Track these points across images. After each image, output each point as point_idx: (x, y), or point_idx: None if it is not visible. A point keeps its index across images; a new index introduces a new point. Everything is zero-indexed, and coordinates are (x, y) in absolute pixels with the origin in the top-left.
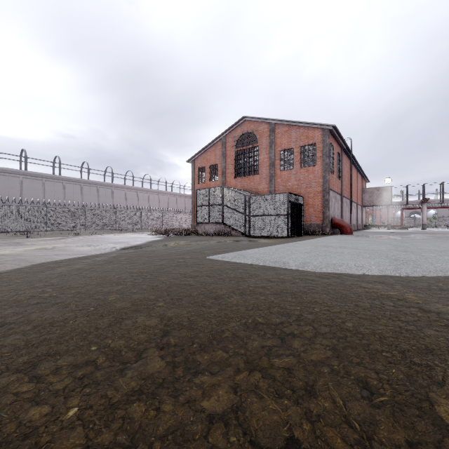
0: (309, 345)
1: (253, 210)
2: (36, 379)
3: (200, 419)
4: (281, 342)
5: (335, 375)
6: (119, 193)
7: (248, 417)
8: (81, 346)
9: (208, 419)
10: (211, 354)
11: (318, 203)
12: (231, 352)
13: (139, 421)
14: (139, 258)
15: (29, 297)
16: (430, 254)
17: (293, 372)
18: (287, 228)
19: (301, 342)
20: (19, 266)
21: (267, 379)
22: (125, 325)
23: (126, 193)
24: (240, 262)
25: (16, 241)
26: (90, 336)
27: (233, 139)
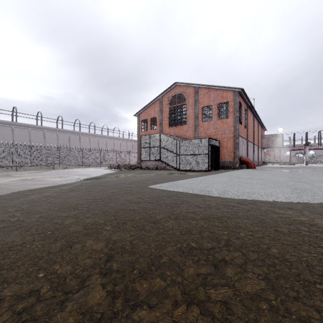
0: (242, 274)
1: (182, 150)
2: None
3: None
4: (215, 269)
5: (275, 314)
6: (85, 138)
7: None
8: (30, 272)
9: None
10: (150, 282)
11: (230, 145)
12: (169, 280)
13: None
14: (96, 187)
15: (0, 221)
16: (320, 184)
17: (231, 308)
18: (208, 164)
19: (233, 269)
20: (1, 193)
21: (206, 317)
22: (74, 249)
23: (90, 139)
24: (174, 191)
25: (7, 174)
26: (40, 261)
27: (168, 99)
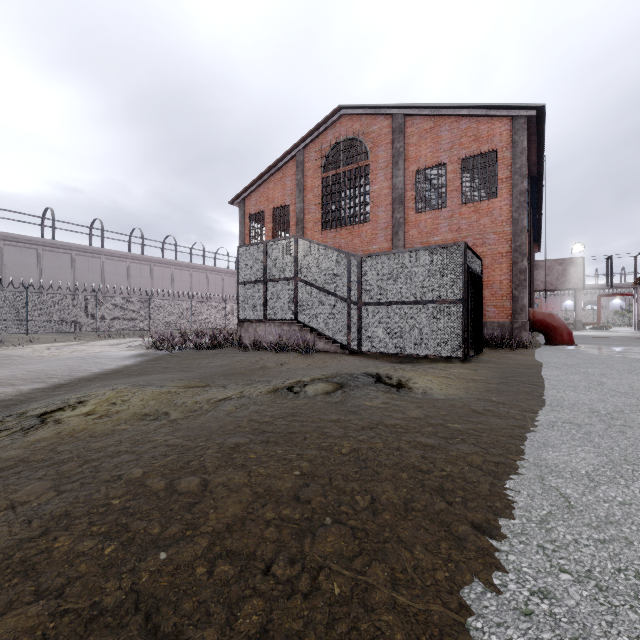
0: None
1: (370, 289)
2: None
3: None
4: None
5: None
6: (116, 266)
7: None
8: None
9: None
10: None
11: (501, 277)
12: None
13: None
14: None
15: None
16: None
17: None
18: (463, 335)
19: None
20: None
21: None
22: None
23: (130, 267)
24: None
25: None
26: None
27: (319, 154)
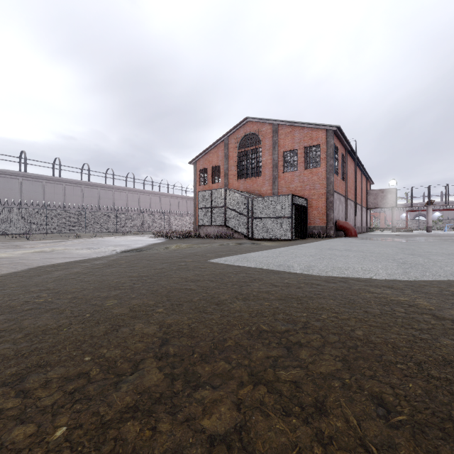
0: (318, 356)
1: (256, 212)
2: (24, 393)
3: (200, 441)
4: (287, 351)
5: (347, 390)
6: (120, 195)
7: (253, 439)
8: (74, 356)
9: (208, 441)
10: (213, 365)
11: (322, 205)
12: (234, 363)
13: (132, 444)
14: (140, 261)
15: (23, 302)
16: (438, 257)
17: (301, 387)
18: (291, 230)
19: (308, 352)
20: (16, 269)
21: (273, 394)
22: (122, 333)
23: (127, 196)
24: (243, 266)
25: (15, 244)
26: (84, 345)
27: (236, 140)
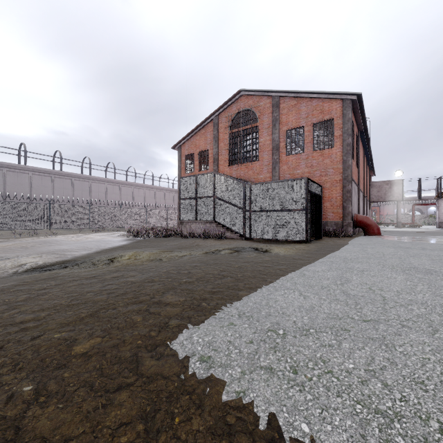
0: None
1: (256, 203)
2: None
3: None
4: None
5: None
6: (98, 186)
7: None
8: None
9: None
10: None
11: (336, 195)
12: None
13: None
14: None
15: None
16: None
17: None
18: (306, 228)
19: None
20: None
21: None
22: None
23: (107, 187)
24: None
25: None
26: None
27: (227, 118)
